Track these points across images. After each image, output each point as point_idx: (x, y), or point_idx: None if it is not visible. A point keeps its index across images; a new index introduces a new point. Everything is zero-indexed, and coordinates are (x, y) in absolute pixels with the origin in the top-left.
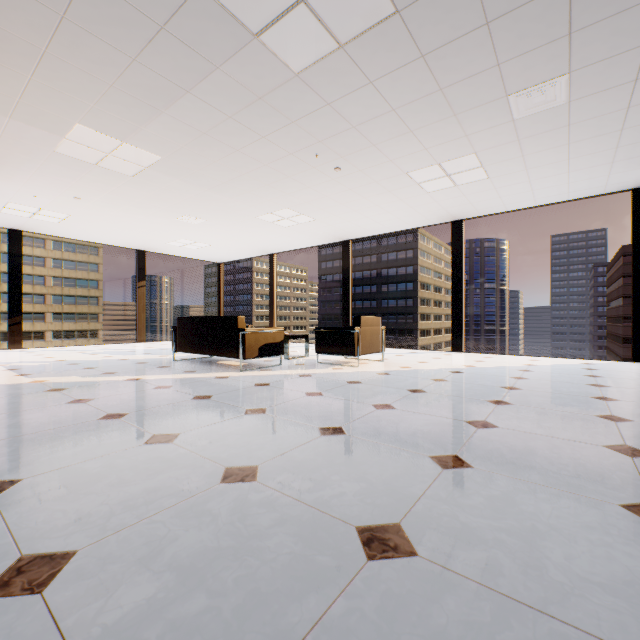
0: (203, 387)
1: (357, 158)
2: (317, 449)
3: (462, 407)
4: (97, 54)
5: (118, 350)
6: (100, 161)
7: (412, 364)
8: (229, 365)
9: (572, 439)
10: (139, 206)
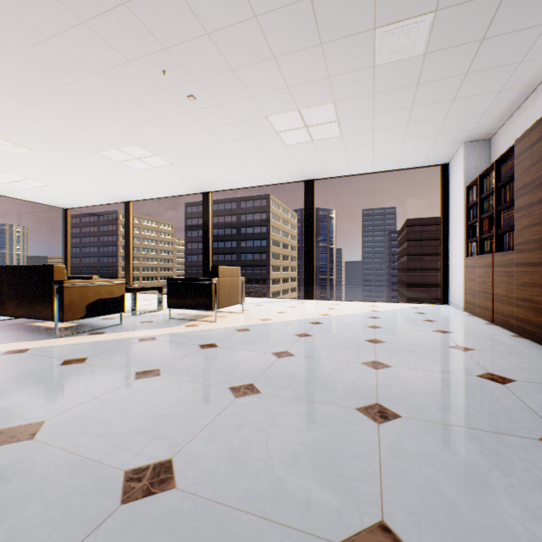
0: None
1: (214, 86)
2: None
3: (342, 378)
4: None
5: None
6: None
7: (272, 315)
8: (47, 328)
9: (497, 430)
10: None
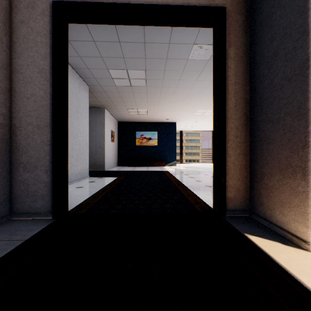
0: None
1: None
2: None
3: None
4: (202, 100)
5: (206, 165)
6: (202, 114)
7: None
8: None
9: None
10: (212, 120)
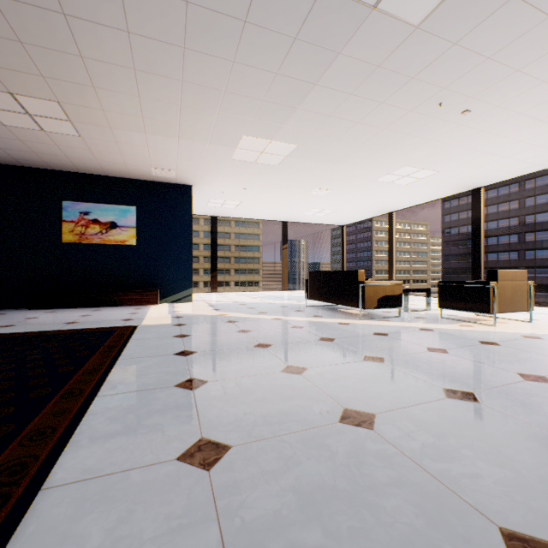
0: (327, 330)
1: (492, 93)
2: (441, 412)
3: None
4: (253, 80)
5: (269, 296)
6: (257, 159)
7: None
8: (350, 313)
9: None
10: (282, 187)
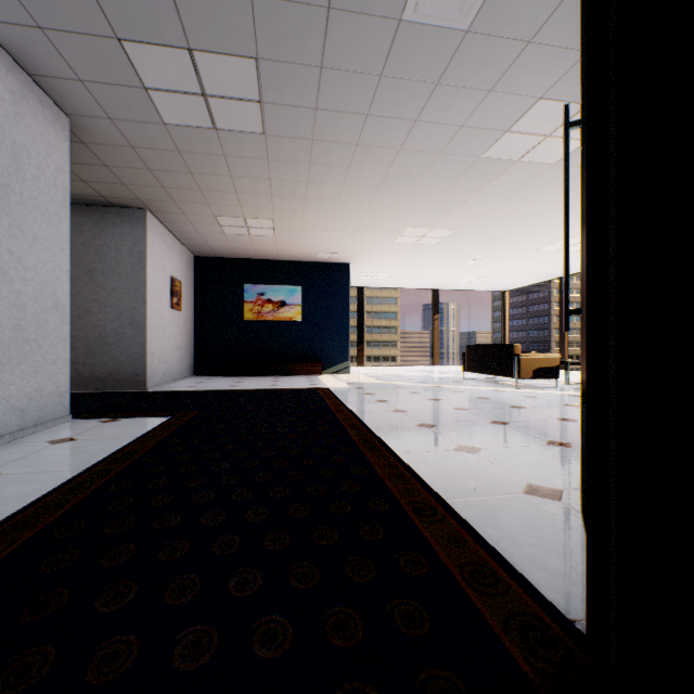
0: (484, 394)
1: None
2: (548, 423)
3: None
4: (423, 198)
5: (421, 370)
6: (416, 242)
7: None
8: (507, 384)
9: None
10: (437, 261)
